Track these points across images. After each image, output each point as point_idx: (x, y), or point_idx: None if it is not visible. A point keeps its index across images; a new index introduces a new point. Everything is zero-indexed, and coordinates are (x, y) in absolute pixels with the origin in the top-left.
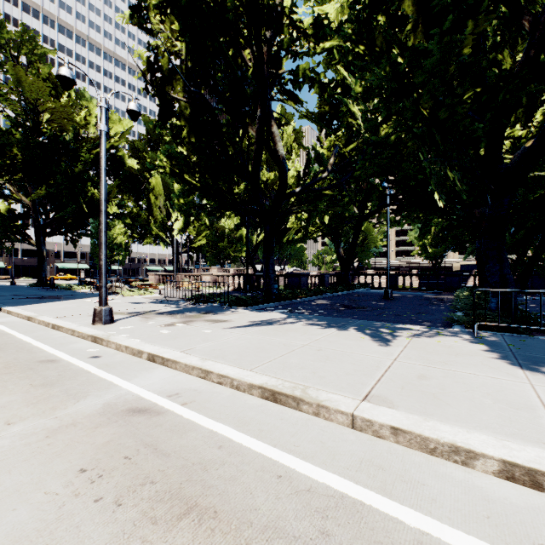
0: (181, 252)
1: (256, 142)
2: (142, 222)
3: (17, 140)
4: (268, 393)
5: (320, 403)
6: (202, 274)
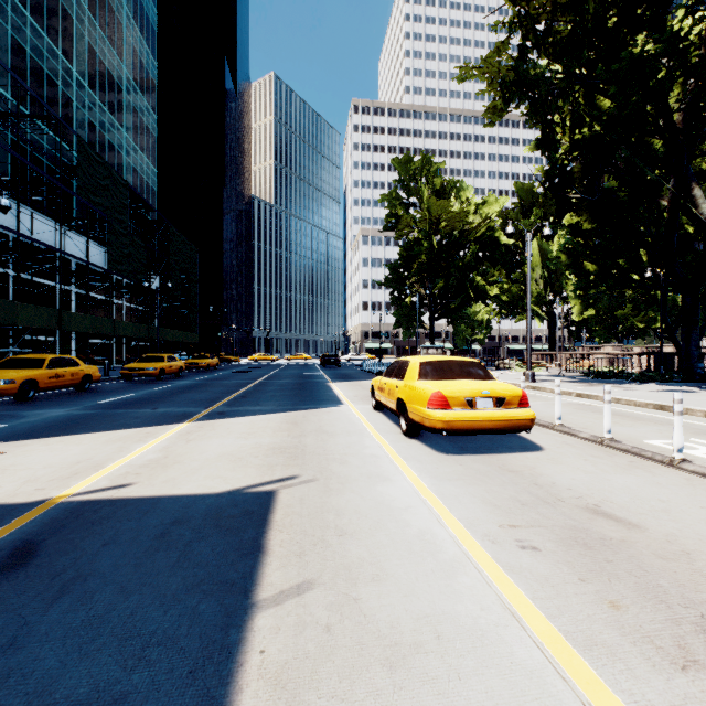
0: (562, 328)
1: (668, 212)
2: (513, 297)
3: (425, 248)
4: (657, 406)
5: (688, 408)
6: (593, 353)
